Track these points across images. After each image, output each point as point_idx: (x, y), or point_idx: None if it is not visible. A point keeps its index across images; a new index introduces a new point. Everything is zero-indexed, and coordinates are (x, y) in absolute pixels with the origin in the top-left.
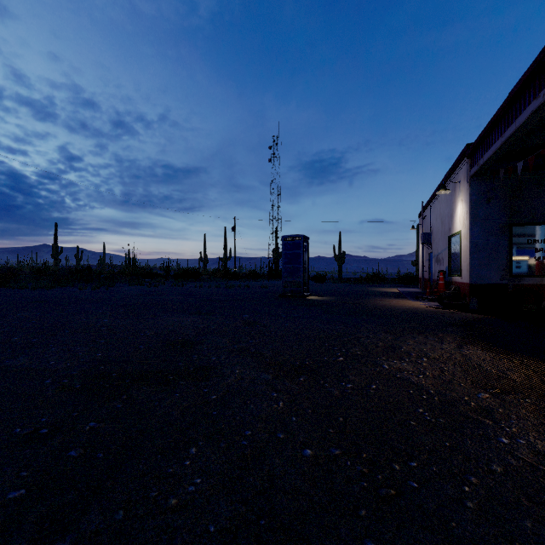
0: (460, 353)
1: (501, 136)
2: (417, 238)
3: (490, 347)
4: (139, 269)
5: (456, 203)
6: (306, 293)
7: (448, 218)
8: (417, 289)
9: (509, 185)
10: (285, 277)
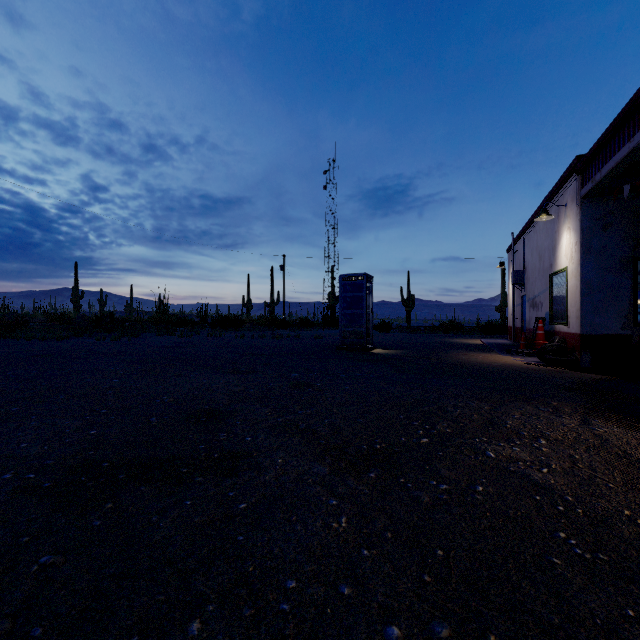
0: (590, 432)
1: (629, 141)
2: (502, 279)
3: (628, 423)
4: (170, 316)
5: (561, 232)
6: (369, 345)
7: (548, 252)
8: (506, 340)
9: (633, 207)
10: (344, 325)
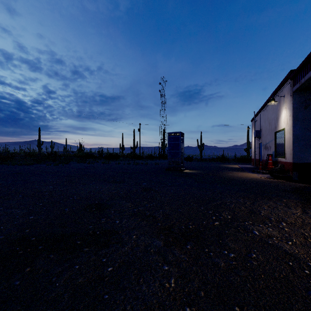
0: (310, 218)
1: None
2: (247, 135)
3: None
4: (84, 153)
5: (281, 110)
6: (182, 168)
7: (274, 120)
8: (250, 165)
9: None
10: (169, 158)
